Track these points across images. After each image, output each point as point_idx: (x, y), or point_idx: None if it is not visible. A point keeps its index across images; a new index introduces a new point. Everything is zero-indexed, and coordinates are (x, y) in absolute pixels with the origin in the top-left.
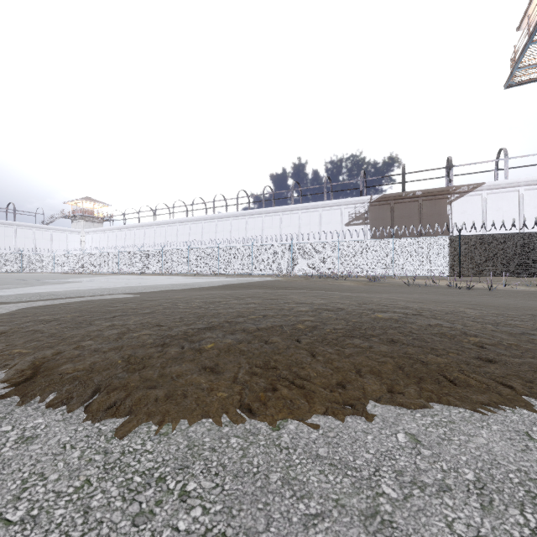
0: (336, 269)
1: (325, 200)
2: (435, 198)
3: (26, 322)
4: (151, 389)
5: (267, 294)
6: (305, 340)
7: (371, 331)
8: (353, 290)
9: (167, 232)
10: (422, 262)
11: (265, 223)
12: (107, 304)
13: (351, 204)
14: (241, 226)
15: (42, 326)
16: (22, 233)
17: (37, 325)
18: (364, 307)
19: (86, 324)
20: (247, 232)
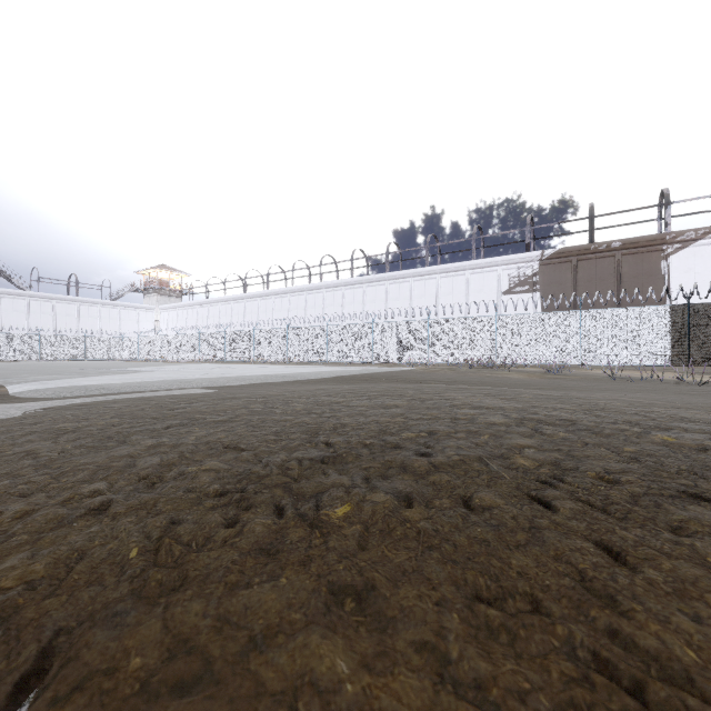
0: (492, 356)
1: (474, 258)
2: (643, 251)
3: (28, 435)
4: (183, 701)
5: (409, 392)
6: (562, 503)
7: (703, 481)
8: (530, 386)
9: (260, 308)
10: (626, 344)
11: (389, 293)
12: (167, 404)
13: (512, 263)
14: (356, 298)
15: (46, 444)
16: (85, 311)
17: (39, 442)
18: (608, 418)
19: (115, 441)
20: (365, 305)
